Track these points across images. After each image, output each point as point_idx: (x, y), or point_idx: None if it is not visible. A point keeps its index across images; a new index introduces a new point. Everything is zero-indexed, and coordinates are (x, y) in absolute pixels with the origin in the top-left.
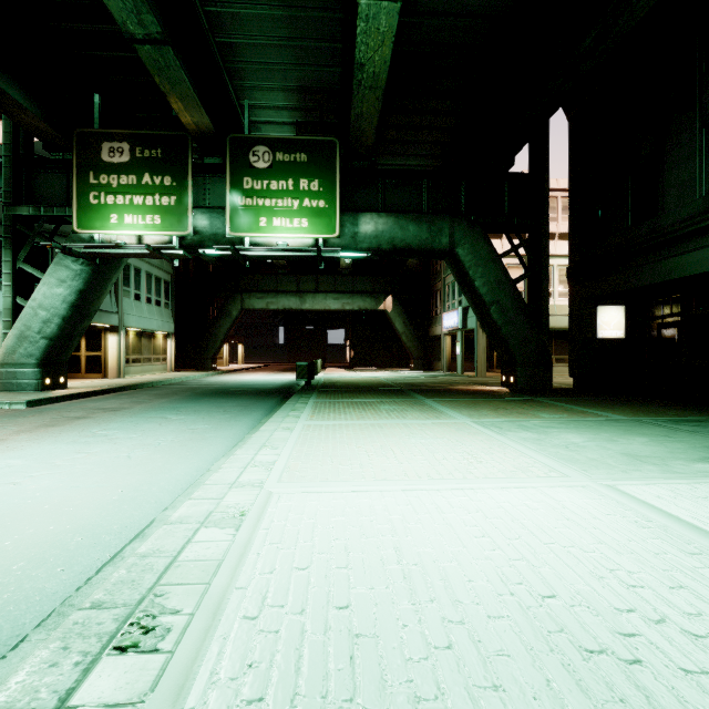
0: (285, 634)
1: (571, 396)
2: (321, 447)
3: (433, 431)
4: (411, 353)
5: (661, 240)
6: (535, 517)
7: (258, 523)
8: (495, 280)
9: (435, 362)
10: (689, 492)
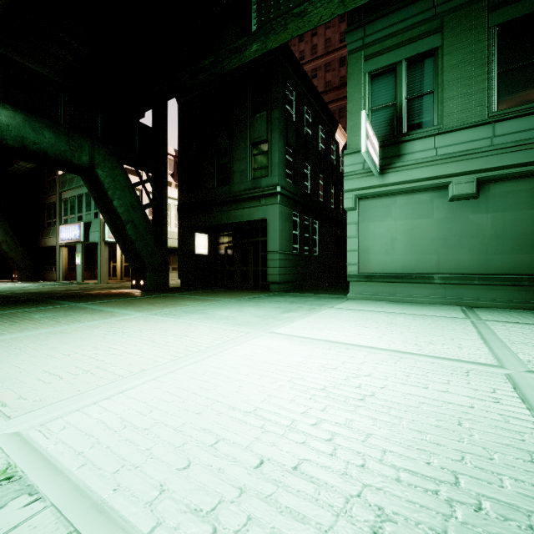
0: (257, 514)
1: (187, 291)
2: (13, 366)
3: (127, 326)
4: (15, 264)
5: (232, 199)
6: (267, 357)
7: (58, 468)
8: (131, 204)
9: (48, 272)
10: (297, 326)
